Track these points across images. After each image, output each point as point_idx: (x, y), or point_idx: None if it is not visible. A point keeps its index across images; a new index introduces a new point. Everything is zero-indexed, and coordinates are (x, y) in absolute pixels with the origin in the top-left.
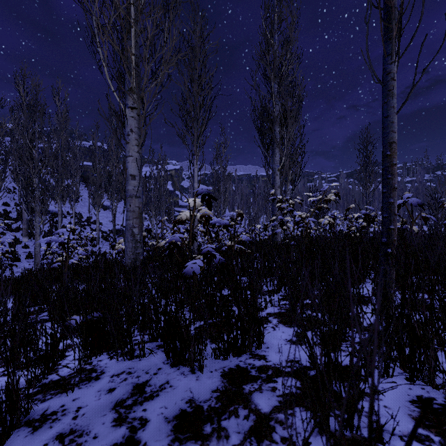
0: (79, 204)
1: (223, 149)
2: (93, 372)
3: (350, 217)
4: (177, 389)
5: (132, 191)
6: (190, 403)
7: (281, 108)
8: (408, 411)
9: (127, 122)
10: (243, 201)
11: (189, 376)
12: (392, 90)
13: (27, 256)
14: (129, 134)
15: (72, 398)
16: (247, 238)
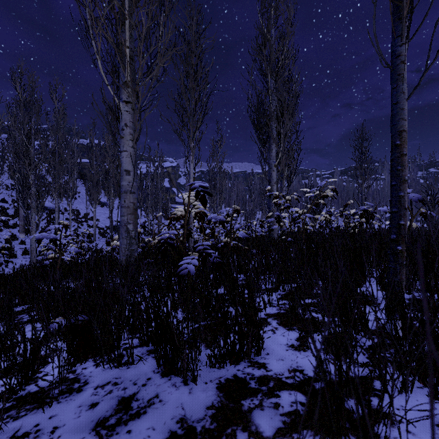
0: (76, 201)
1: (219, 146)
2: (76, 382)
3: (346, 213)
4: (167, 405)
5: (126, 187)
6: (181, 423)
7: (278, 103)
8: (437, 438)
9: (121, 117)
10: (239, 197)
11: (182, 388)
12: (402, 75)
13: (23, 253)
14: (124, 128)
15: (49, 415)
16: (243, 235)
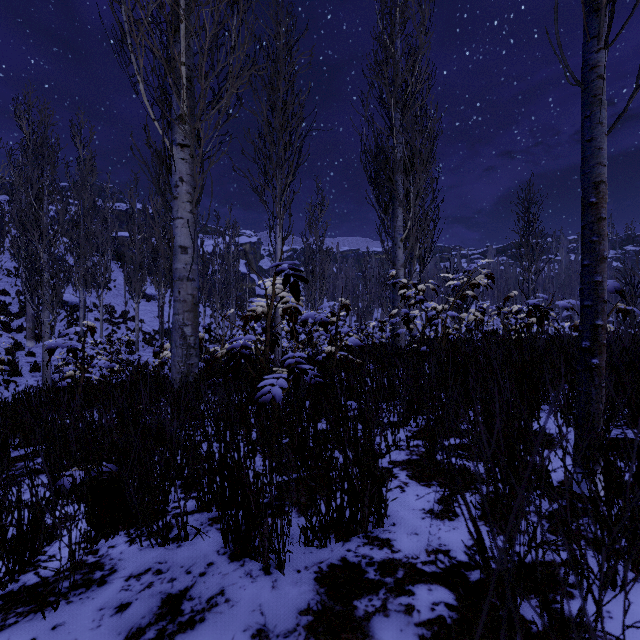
0: (110, 293)
1: (319, 213)
2: (97, 569)
3: (506, 310)
4: (237, 608)
5: (182, 271)
6: (259, 637)
7: (406, 148)
8: None
9: (174, 168)
10: (348, 288)
11: (261, 580)
12: (600, 96)
13: (32, 369)
14: (178, 184)
15: (52, 623)
16: (355, 342)
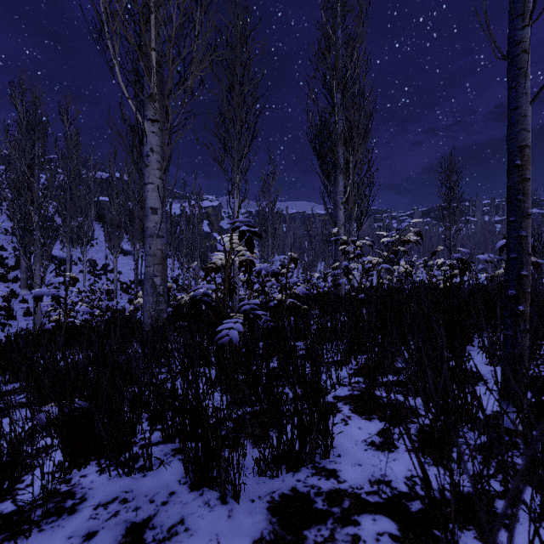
0: (93, 248)
1: (271, 180)
2: (69, 498)
3: (432, 263)
4: (196, 537)
5: (152, 230)
6: None
7: (346, 124)
8: None
9: (146, 140)
10: (296, 244)
11: (218, 509)
12: (524, 69)
13: (25, 313)
14: (149, 154)
15: None
16: (302, 290)
